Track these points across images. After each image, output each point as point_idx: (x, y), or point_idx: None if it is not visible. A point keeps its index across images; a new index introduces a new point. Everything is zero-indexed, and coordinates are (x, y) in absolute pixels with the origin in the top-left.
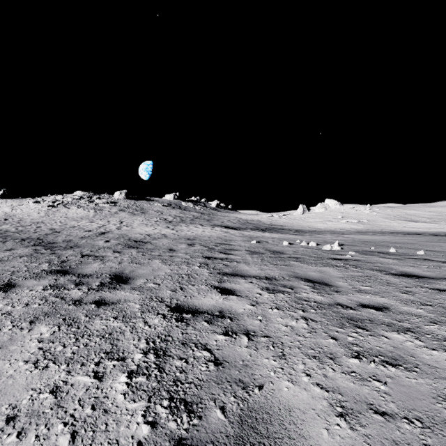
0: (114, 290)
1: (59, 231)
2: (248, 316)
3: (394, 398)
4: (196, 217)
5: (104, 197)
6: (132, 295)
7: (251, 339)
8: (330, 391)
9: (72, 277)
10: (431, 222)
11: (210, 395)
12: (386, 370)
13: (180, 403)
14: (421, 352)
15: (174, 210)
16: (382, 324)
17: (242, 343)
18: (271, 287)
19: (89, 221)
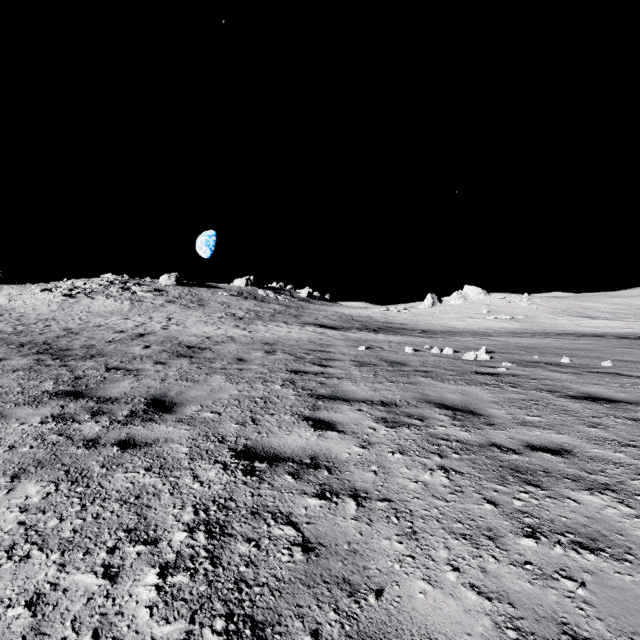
0: (150, 423)
1: (77, 332)
2: (356, 466)
3: (601, 611)
4: (279, 312)
5: (146, 283)
6: (178, 430)
7: (362, 504)
8: (494, 600)
9: (87, 403)
10: (616, 319)
11: (294, 608)
12: (581, 559)
13: (245, 624)
14: (632, 526)
15: (247, 302)
16: (565, 478)
17: (347, 512)
18: (390, 417)
19: (122, 318)
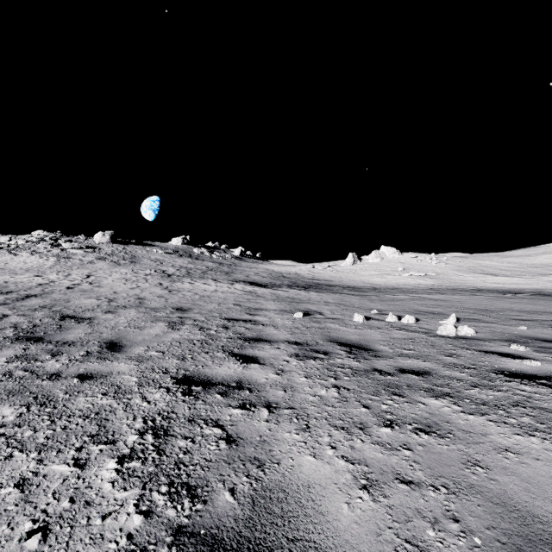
0: None
1: None
2: None
3: None
4: (211, 269)
5: (79, 240)
6: None
7: None
8: None
9: None
10: (514, 276)
11: None
12: None
13: None
14: None
15: (181, 259)
16: None
17: None
18: None
19: (34, 275)
